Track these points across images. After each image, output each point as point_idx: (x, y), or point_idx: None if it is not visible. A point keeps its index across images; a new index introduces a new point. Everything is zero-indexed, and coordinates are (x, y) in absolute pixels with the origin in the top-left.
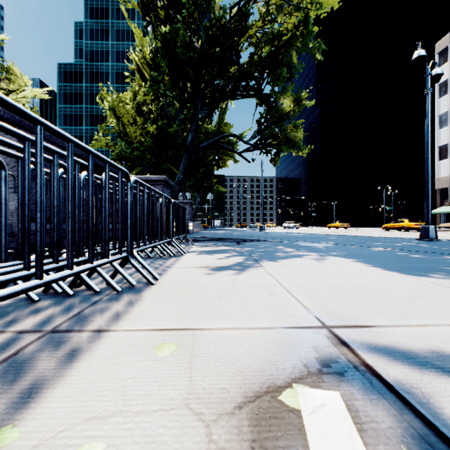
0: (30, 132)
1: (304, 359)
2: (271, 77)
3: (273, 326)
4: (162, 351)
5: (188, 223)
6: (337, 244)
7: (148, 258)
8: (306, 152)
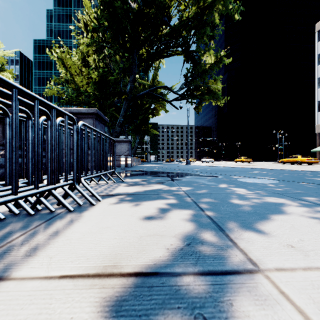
0: None
1: None
2: (196, 36)
3: None
4: None
5: (126, 158)
6: (279, 180)
7: (24, 216)
8: (223, 102)
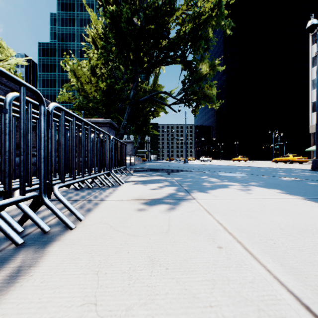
0: None
1: None
2: (192, 48)
3: None
4: None
5: (130, 157)
6: (249, 174)
7: (88, 188)
8: (218, 105)
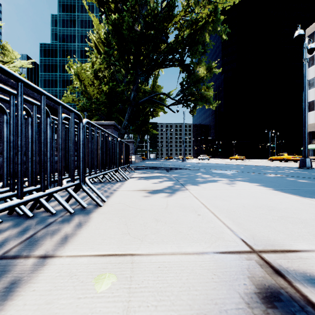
0: (5, 84)
1: (245, 296)
2: (190, 52)
3: (206, 251)
4: (101, 285)
5: (131, 156)
6: (240, 171)
7: (100, 182)
8: (215, 106)
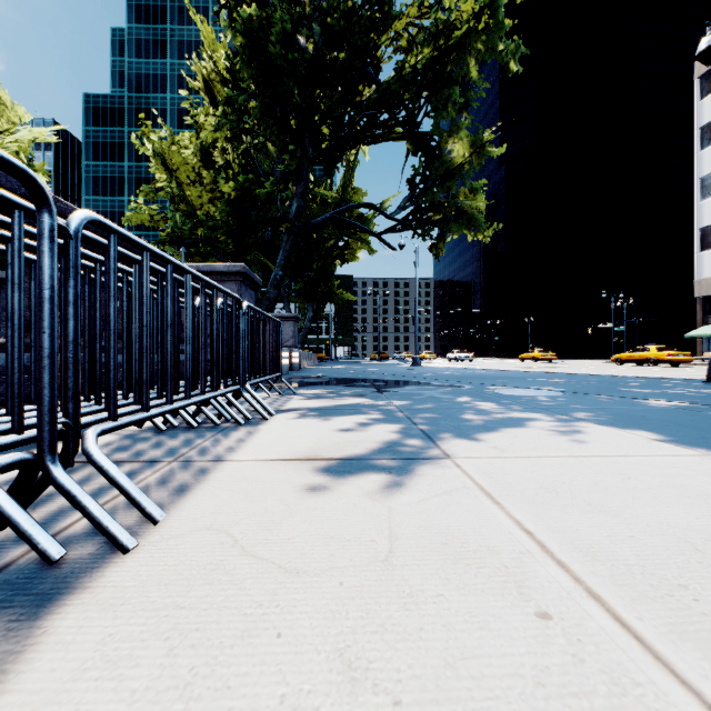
0: None
1: None
2: (432, 104)
3: None
4: None
5: (290, 352)
6: (567, 391)
7: (187, 429)
8: (490, 234)
